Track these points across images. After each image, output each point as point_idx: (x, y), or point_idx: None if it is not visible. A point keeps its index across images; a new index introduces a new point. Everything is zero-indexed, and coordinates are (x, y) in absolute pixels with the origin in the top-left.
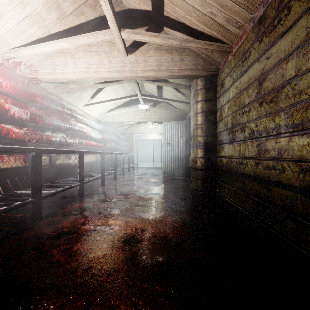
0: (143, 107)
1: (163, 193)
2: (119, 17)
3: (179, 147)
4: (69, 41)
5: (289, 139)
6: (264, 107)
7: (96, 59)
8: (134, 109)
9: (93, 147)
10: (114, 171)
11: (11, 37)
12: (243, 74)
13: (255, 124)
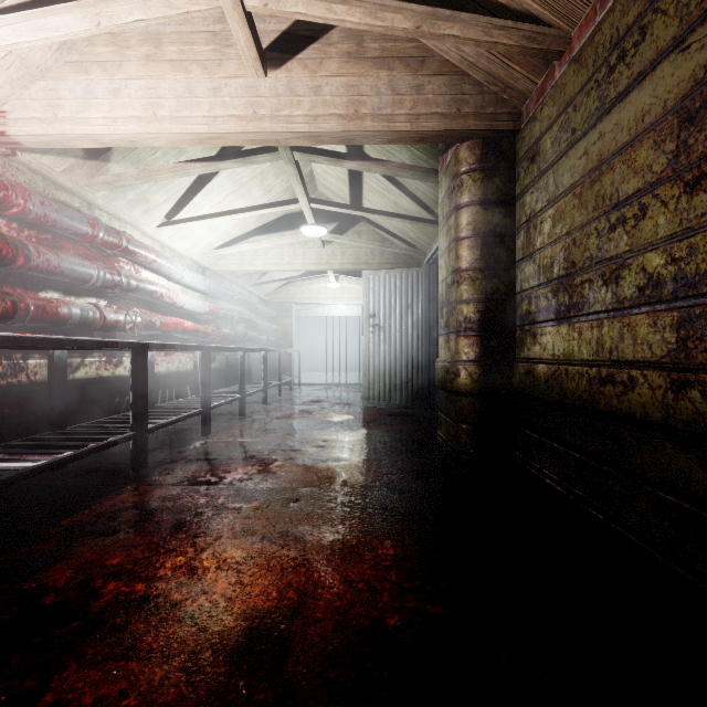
0: (313, 234)
1: (366, 455)
2: None
3: (405, 335)
4: (84, 11)
5: None
6: None
7: (176, 82)
8: (292, 239)
9: (186, 335)
10: (239, 395)
11: None
12: (615, 107)
13: (664, 256)
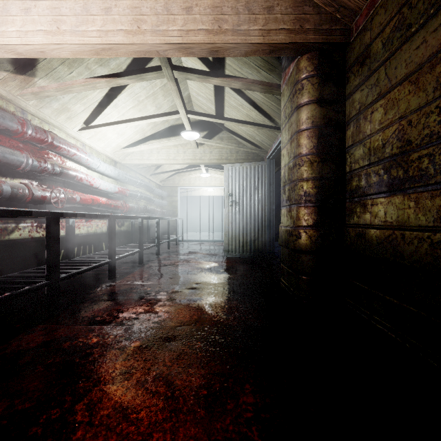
0: (189, 137)
1: (227, 296)
2: None
3: (253, 207)
4: None
5: None
6: None
7: (76, 3)
8: (176, 142)
9: (101, 208)
10: (138, 249)
11: None
12: None
13: None
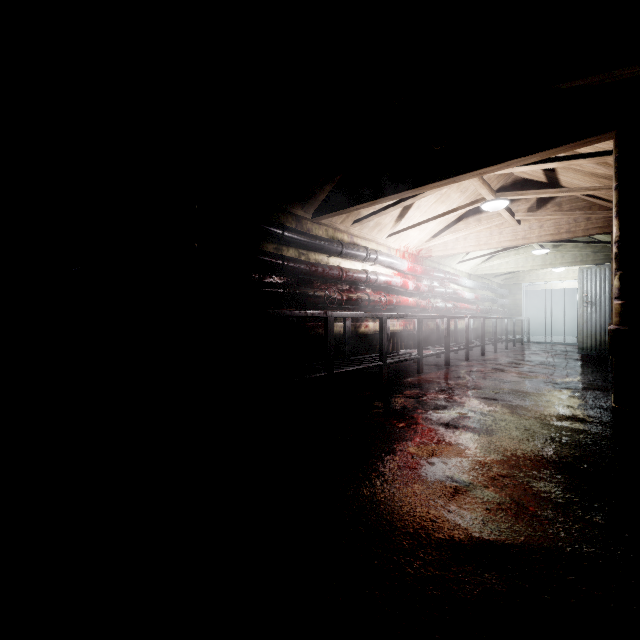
0: (539, 253)
1: (568, 366)
2: (510, 189)
3: None
4: (468, 231)
5: None
6: None
7: (486, 232)
8: (525, 255)
9: (465, 311)
10: (493, 341)
11: (425, 237)
12: None
13: None
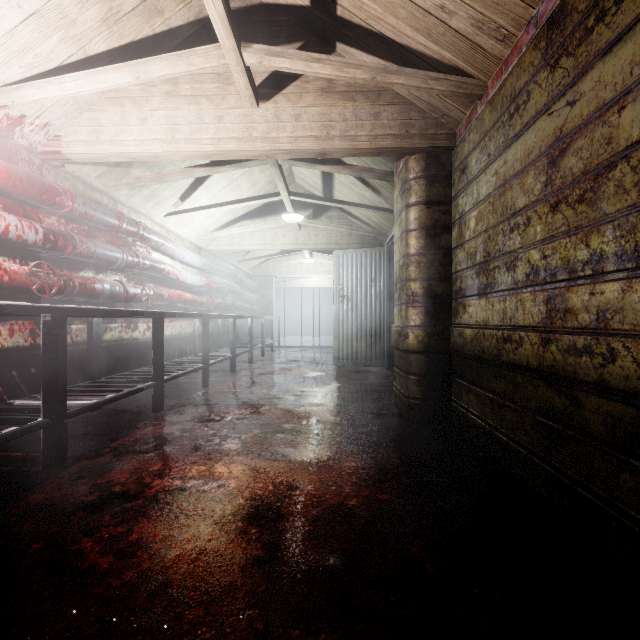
0: (291, 220)
1: (336, 402)
2: (239, 22)
3: (369, 304)
4: (128, 70)
5: (627, 286)
6: (562, 215)
7: (190, 112)
8: (274, 224)
9: (186, 305)
10: (230, 354)
11: None
12: (513, 144)
13: (540, 253)
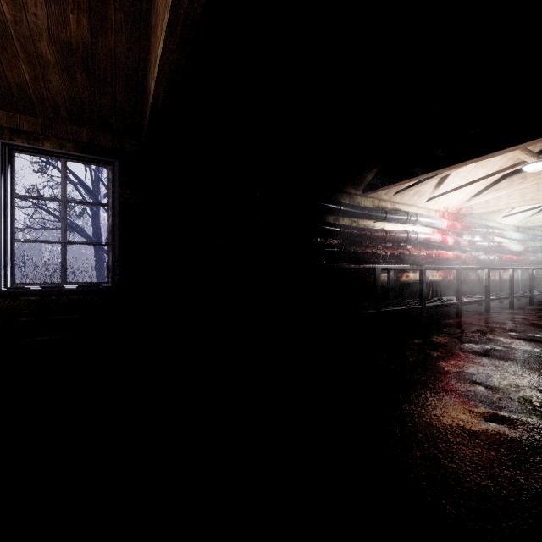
0: None
1: None
2: None
3: None
4: (510, 189)
5: None
6: None
7: (532, 188)
8: None
9: (512, 263)
10: None
11: (465, 197)
12: None
13: None
